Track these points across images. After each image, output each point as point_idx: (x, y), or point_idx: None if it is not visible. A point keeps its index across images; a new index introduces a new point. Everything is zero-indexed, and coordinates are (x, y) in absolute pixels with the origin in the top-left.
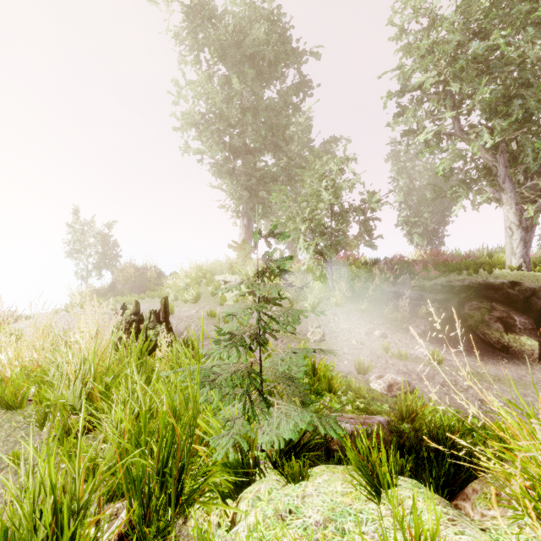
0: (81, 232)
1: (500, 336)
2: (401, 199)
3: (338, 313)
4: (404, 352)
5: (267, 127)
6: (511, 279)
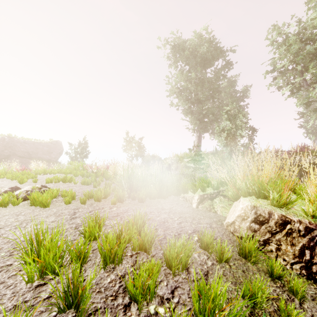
0: (130, 141)
1: None
2: None
3: None
4: None
5: (208, 89)
6: None
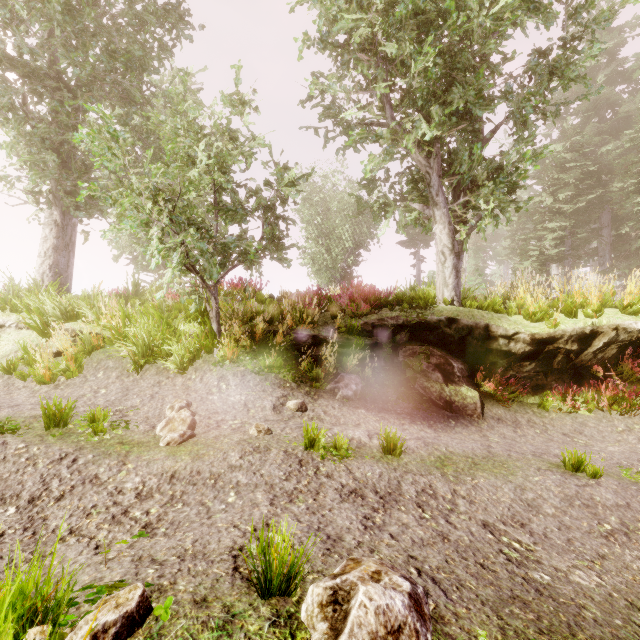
0: None
1: (441, 388)
2: (310, 230)
3: (227, 375)
4: (344, 442)
5: (103, 50)
6: (448, 315)
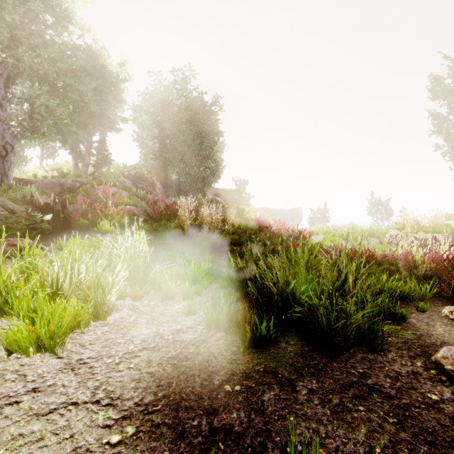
0: (374, 203)
1: None
2: None
3: None
4: None
5: None
6: None
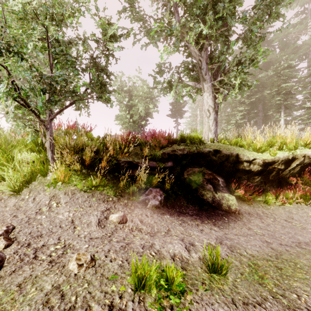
0: None
1: (213, 195)
2: (121, 106)
3: (59, 194)
4: (176, 274)
5: None
6: (215, 148)
